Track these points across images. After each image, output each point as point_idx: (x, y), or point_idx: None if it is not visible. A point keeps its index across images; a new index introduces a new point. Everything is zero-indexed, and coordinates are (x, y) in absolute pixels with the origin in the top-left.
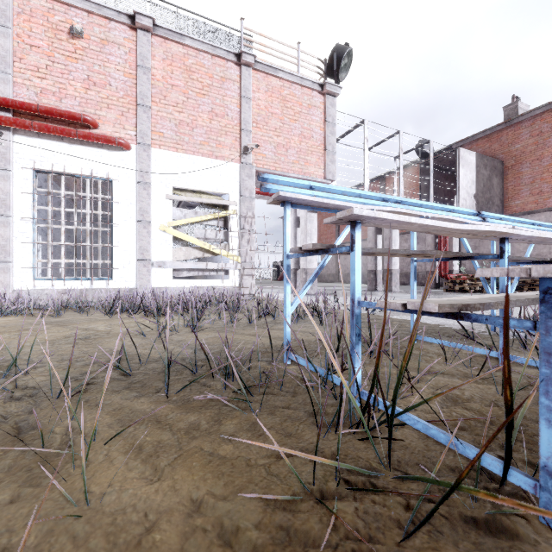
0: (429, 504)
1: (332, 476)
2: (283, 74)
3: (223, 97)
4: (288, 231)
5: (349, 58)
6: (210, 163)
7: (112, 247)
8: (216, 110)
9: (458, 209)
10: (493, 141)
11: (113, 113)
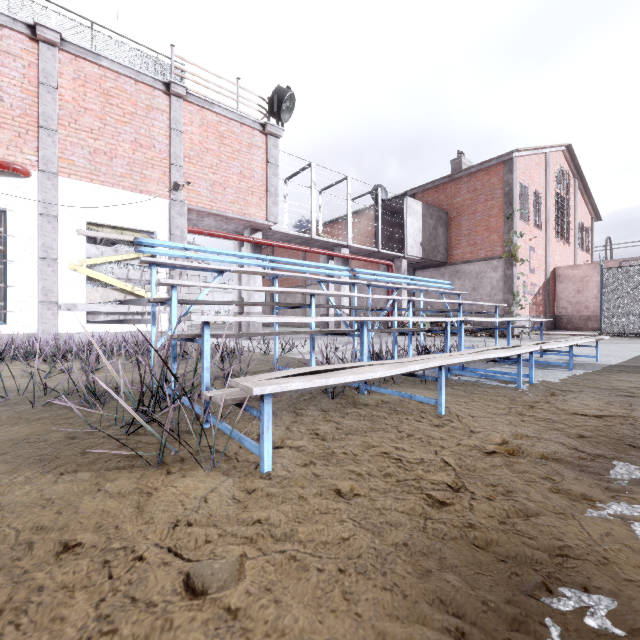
0: (158, 427)
1: (116, 423)
2: (220, 109)
3: (150, 127)
4: (154, 286)
5: (292, 101)
6: (134, 197)
7: (5, 286)
8: (141, 141)
9: (331, 266)
10: (440, 192)
11: (6, 133)
